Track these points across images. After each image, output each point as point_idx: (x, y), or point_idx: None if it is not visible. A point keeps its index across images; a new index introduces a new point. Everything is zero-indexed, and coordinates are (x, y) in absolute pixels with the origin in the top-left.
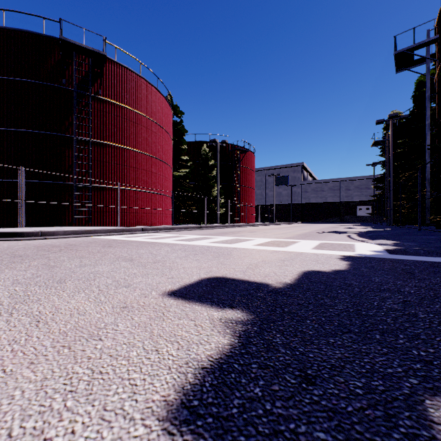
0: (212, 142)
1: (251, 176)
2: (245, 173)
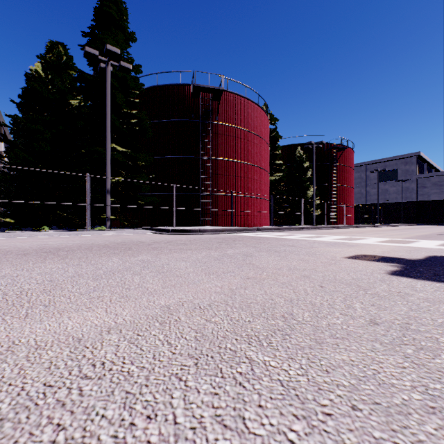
0: (308, 144)
1: (350, 174)
2: (343, 172)
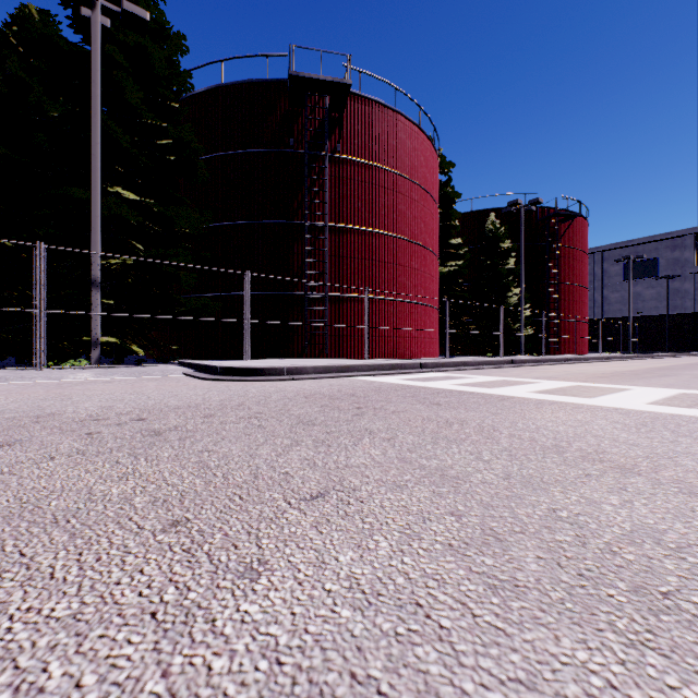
0: (510, 206)
1: (582, 263)
2: (570, 260)
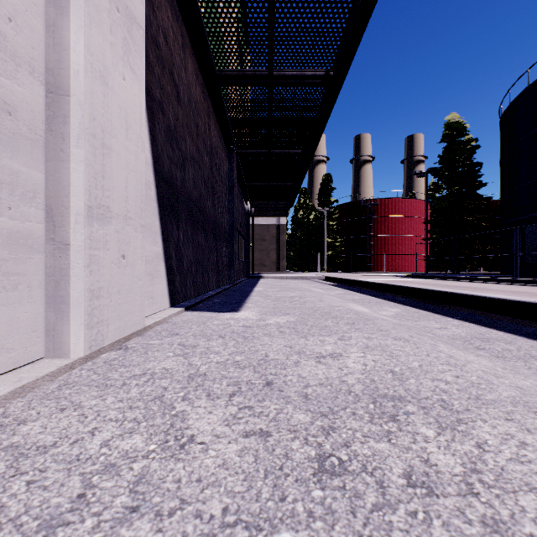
0: None
1: None
2: None
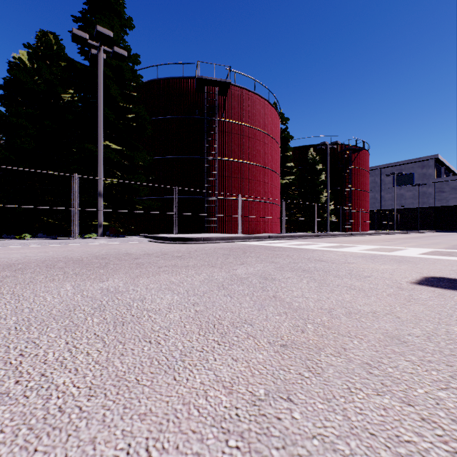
0: (321, 145)
1: (365, 177)
2: (358, 175)
